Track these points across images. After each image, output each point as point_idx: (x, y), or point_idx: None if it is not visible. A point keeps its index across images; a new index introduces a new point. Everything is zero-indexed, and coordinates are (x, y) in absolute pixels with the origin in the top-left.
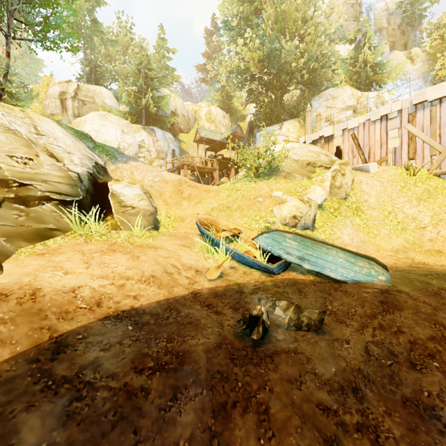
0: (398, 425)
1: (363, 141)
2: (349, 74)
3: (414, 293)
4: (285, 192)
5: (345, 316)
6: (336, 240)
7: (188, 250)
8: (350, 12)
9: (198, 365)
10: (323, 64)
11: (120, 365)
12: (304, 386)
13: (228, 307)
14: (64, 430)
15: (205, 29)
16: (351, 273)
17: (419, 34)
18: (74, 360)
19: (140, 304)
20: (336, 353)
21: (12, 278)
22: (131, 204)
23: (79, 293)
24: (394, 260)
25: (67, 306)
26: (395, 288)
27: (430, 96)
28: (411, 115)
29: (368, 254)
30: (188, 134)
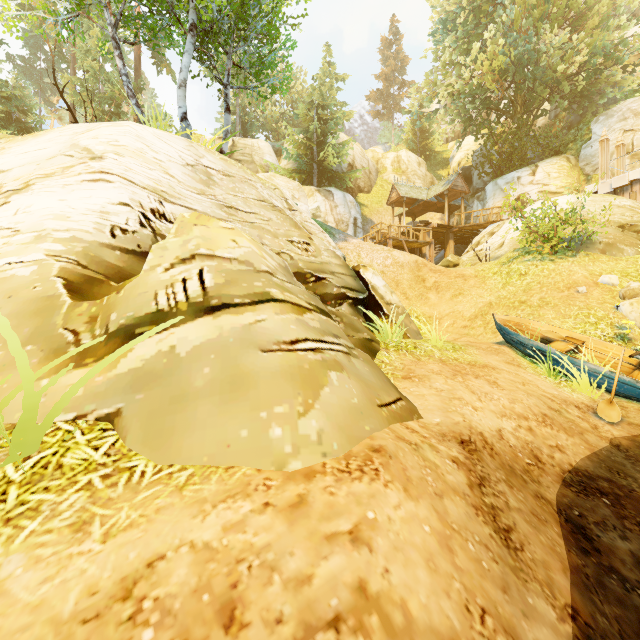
0: None
1: None
2: None
3: None
4: (620, 276)
5: None
6: None
7: (525, 371)
8: None
9: None
10: (617, 60)
11: None
12: None
13: None
14: None
15: (381, 39)
16: None
17: None
18: (615, 554)
19: (573, 460)
20: None
21: (438, 415)
22: (389, 300)
23: (507, 439)
24: None
25: (519, 462)
26: None
27: None
28: None
29: None
30: (370, 194)
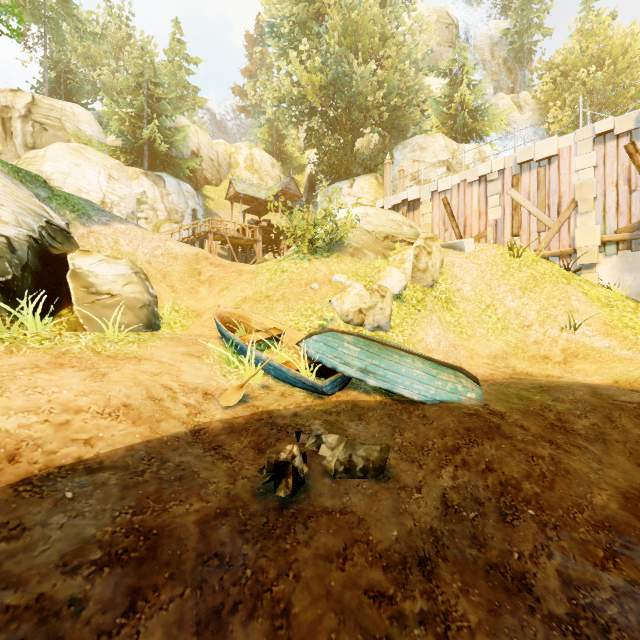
0: (477, 607)
1: (457, 209)
2: (442, 118)
3: (511, 415)
4: (351, 276)
5: (419, 452)
6: (417, 343)
7: (196, 362)
8: (444, 35)
9: (184, 548)
10: (408, 101)
11: (35, 563)
12: (350, 563)
13: (248, 449)
14: None
15: (246, 35)
16: (431, 390)
17: (528, 74)
18: None
19: (95, 452)
20: (402, 508)
21: None
22: (108, 290)
23: None
24: (490, 370)
25: None
26: (488, 408)
27: (537, 154)
28: (515, 177)
29: (459, 362)
30: (218, 188)
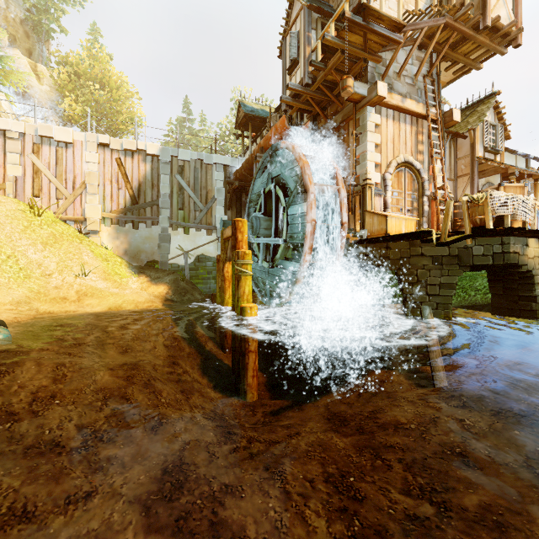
0: (20, 476)
1: None
2: None
3: (39, 344)
4: None
5: None
6: None
7: None
8: None
9: None
10: None
11: None
12: None
13: None
14: None
15: None
16: None
17: (47, 52)
18: None
19: None
20: None
21: None
22: None
23: None
24: (15, 314)
25: None
26: (16, 344)
27: (57, 135)
28: (37, 145)
29: None
30: None
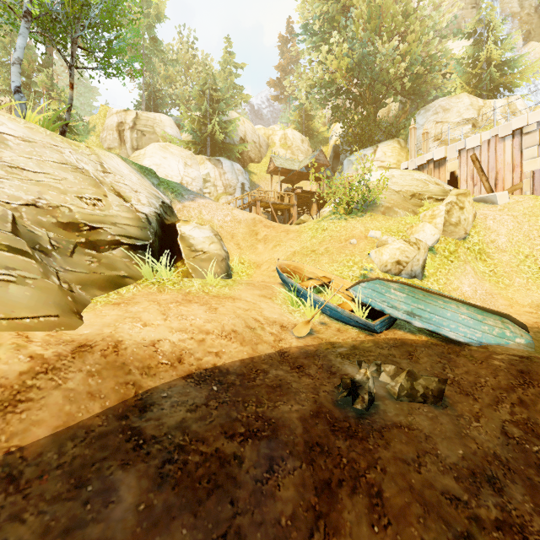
0: None
1: (487, 164)
2: (466, 77)
3: None
4: (384, 232)
5: (473, 387)
6: (453, 291)
7: (270, 302)
8: None
9: (294, 435)
10: (430, 68)
11: (208, 428)
12: (424, 469)
13: (322, 370)
14: (160, 492)
15: (278, 37)
16: (477, 333)
17: None
18: (161, 420)
19: (223, 362)
20: (463, 432)
21: (94, 329)
22: (201, 248)
23: (159, 347)
24: (534, 318)
25: (148, 361)
26: (539, 354)
27: None
28: None
29: (498, 309)
30: (259, 164)
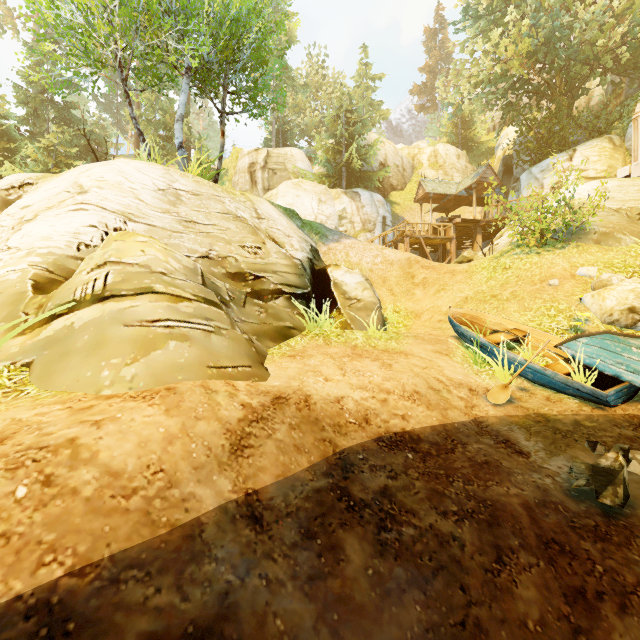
0: None
1: None
2: None
3: None
4: (602, 268)
5: None
6: None
7: (447, 359)
8: None
9: (520, 524)
10: None
11: (415, 500)
12: None
13: (538, 449)
14: (383, 560)
15: (424, 31)
16: None
17: None
18: (364, 483)
19: (411, 427)
20: None
21: (282, 381)
22: (355, 295)
23: (344, 404)
24: None
25: (337, 419)
26: None
27: None
28: None
29: None
30: (403, 192)
